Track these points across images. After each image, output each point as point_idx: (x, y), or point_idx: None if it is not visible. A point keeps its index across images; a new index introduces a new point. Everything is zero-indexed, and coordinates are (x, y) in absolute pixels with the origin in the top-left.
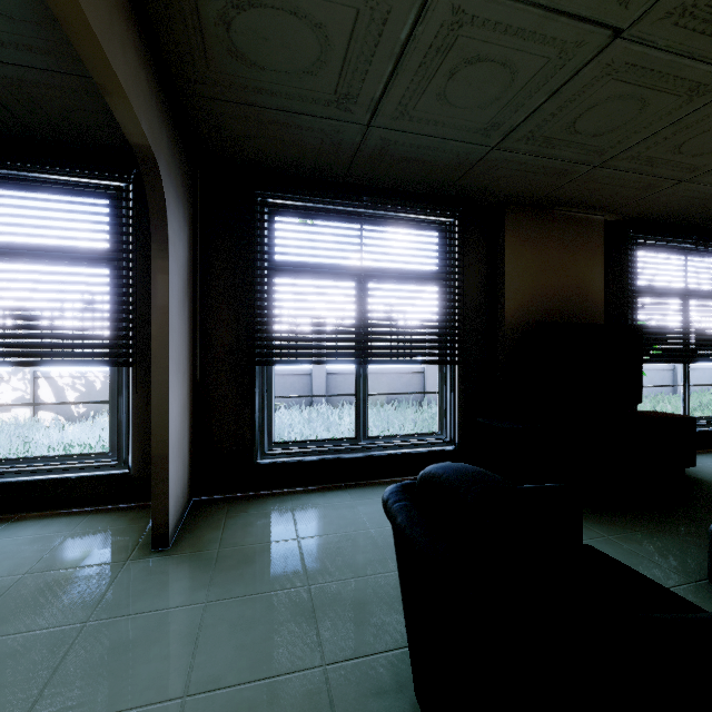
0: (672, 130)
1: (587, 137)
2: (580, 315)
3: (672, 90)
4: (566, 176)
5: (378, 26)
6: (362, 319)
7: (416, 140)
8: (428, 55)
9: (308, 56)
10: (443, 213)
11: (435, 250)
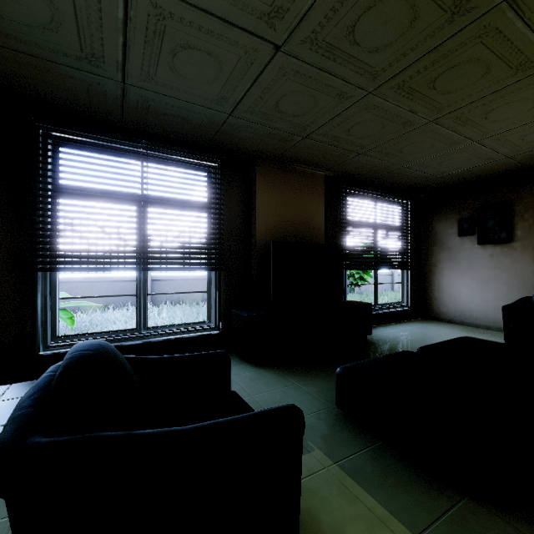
0: (340, 119)
1: (290, 116)
2: (308, 237)
3: (328, 93)
4: (289, 142)
5: (95, 3)
6: (140, 235)
7: (169, 101)
8: (148, 35)
9: (42, 14)
10: (210, 159)
11: (203, 186)
